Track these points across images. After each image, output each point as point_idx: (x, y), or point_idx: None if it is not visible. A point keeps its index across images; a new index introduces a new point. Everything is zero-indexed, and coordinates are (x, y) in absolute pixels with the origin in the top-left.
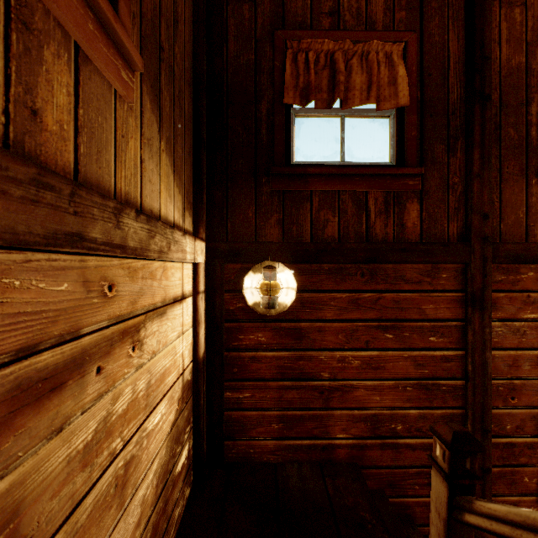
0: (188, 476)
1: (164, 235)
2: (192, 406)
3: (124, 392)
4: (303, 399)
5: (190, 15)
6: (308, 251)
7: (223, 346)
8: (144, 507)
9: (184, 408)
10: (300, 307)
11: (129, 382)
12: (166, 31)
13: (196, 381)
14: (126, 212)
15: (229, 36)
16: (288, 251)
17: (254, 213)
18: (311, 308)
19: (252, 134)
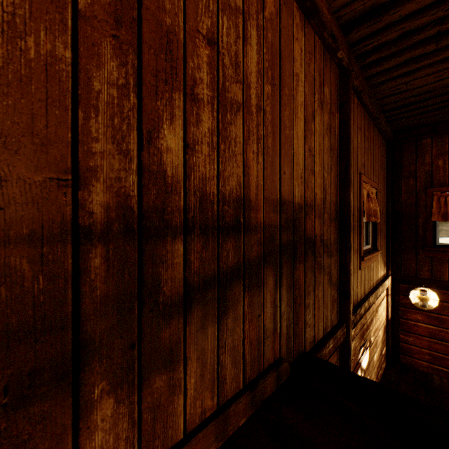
0: (384, 359)
1: (383, 286)
2: (385, 335)
3: (376, 324)
4: (443, 350)
5: (385, 196)
6: (446, 285)
7: (399, 316)
8: (378, 353)
9: (384, 334)
10: (441, 308)
11: (376, 322)
12: (381, 222)
13: (387, 326)
14: (379, 288)
15: (402, 192)
16: (434, 284)
17: (415, 265)
18: (448, 310)
19: (414, 232)
